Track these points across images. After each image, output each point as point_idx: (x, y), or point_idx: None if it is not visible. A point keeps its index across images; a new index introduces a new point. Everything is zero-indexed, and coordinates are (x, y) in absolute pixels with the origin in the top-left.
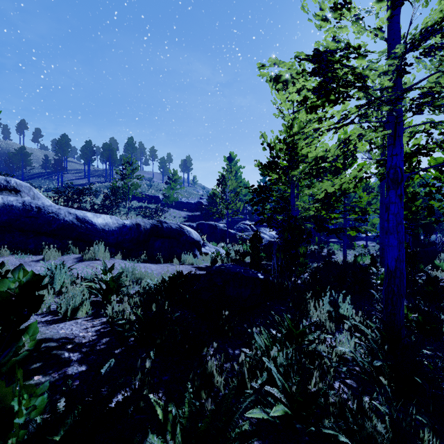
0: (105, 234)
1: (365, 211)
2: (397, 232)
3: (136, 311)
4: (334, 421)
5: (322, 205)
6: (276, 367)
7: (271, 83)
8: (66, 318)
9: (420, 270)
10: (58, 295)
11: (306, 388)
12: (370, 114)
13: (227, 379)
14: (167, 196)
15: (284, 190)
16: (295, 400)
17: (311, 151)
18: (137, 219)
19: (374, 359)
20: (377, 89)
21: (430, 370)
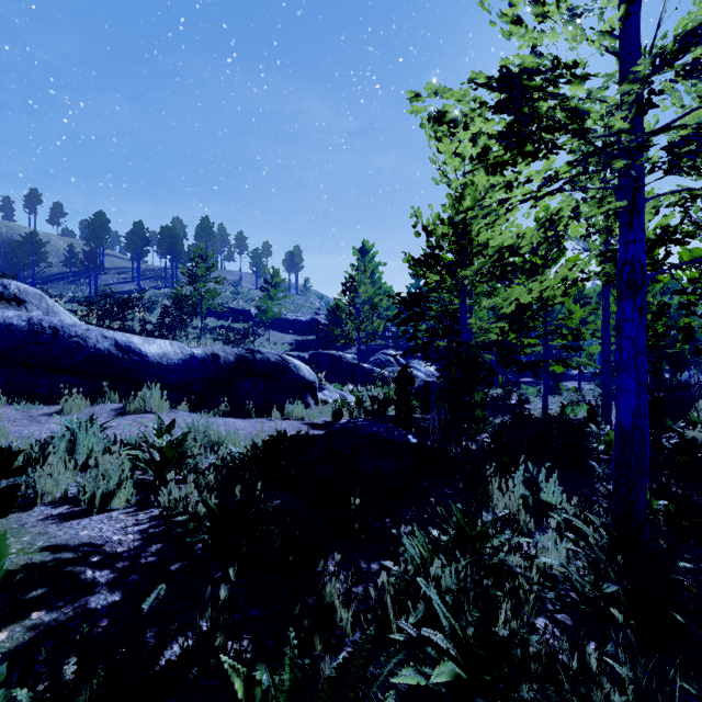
0: (161, 371)
1: (579, 335)
2: (635, 368)
3: (206, 499)
4: (538, 688)
5: (511, 323)
6: (439, 593)
7: (430, 125)
8: (93, 510)
9: (667, 428)
10: (83, 470)
11: (491, 631)
12: (587, 179)
13: (358, 614)
14: (263, 310)
15: (448, 300)
16: (472, 653)
17: (494, 237)
18: (214, 347)
19: (600, 578)
20: (601, 135)
21: (692, 595)
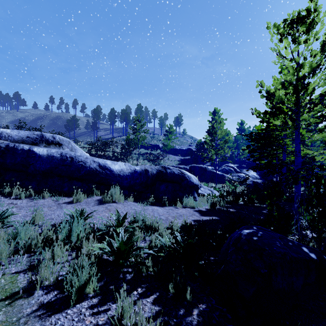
0: (120, 179)
1: None
2: None
3: None
4: None
5: None
6: None
7: None
8: (71, 298)
9: None
10: (74, 248)
11: None
12: None
13: None
14: (165, 145)
15: None
16: None
17: None
18: (145, 165)
19: None
20: None
21: None
